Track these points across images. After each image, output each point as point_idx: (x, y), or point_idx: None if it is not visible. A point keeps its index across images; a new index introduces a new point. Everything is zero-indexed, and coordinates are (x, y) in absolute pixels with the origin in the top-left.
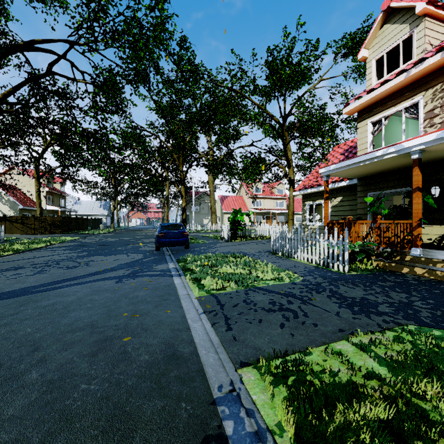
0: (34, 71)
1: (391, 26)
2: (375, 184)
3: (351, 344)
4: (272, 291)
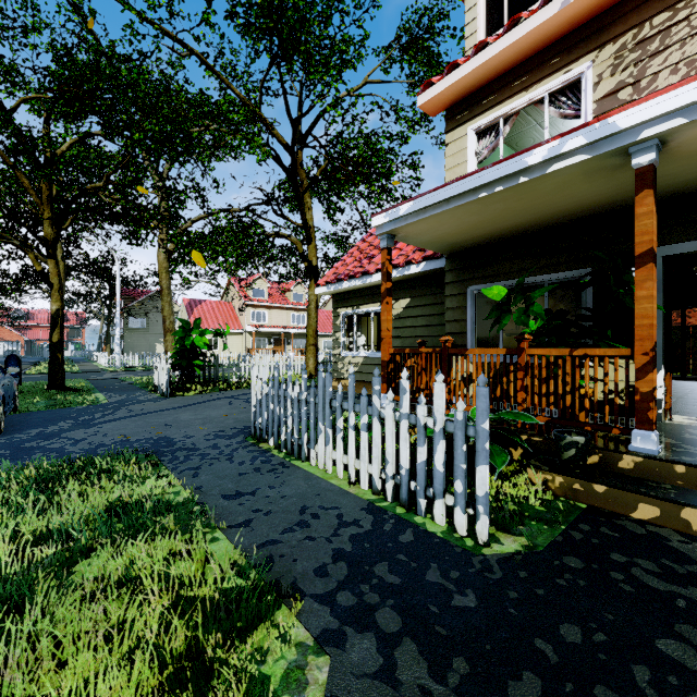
0: None
1: None
2: (485, 267)
3: None
4: None
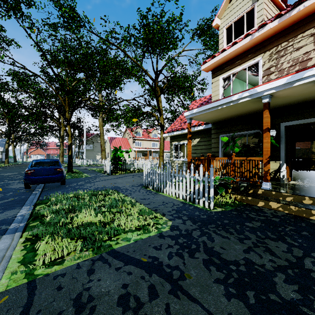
0: None
1: (238, 0)
2: (226, 128)
3: None
4: (132, 258)
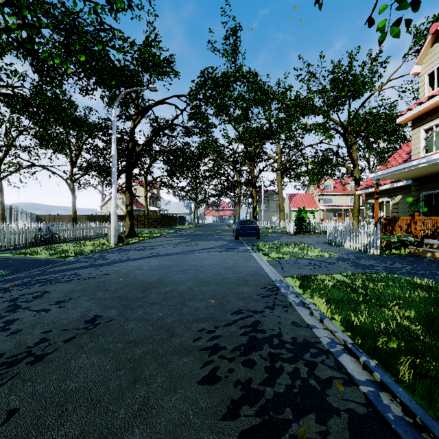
0: (156, 119)
1: None
2: (427, 185)
3: (341, 275)
4: (313, 259)
